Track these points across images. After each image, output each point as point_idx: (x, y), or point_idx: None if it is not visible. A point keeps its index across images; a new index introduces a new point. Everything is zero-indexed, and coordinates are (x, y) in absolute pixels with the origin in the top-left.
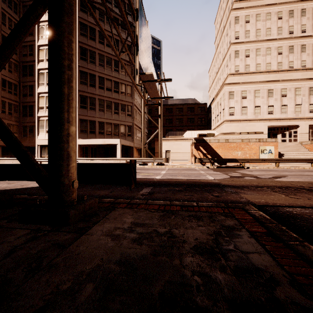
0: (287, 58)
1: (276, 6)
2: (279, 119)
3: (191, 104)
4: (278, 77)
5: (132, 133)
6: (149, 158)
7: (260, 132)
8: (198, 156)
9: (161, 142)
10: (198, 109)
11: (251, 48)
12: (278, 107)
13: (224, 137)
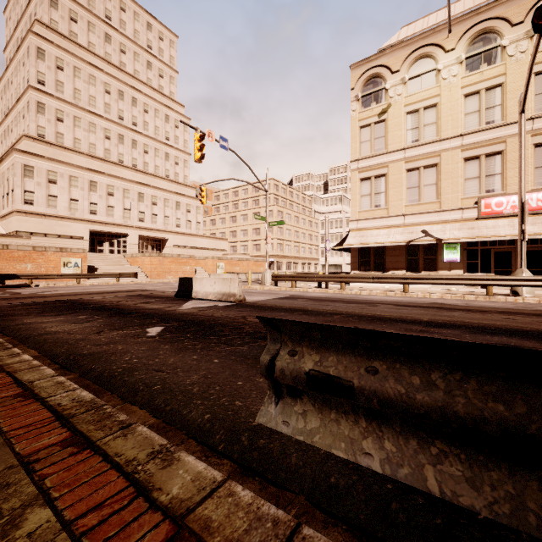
0: (117, 148)
1: (103, 73)
2: (105, 223)
3: None
4: (105, 168)
5: None
6: None
7: (80, 237)
8: None
9: None
10: None
11: (67, 111)
12: (104, 208)
13: None
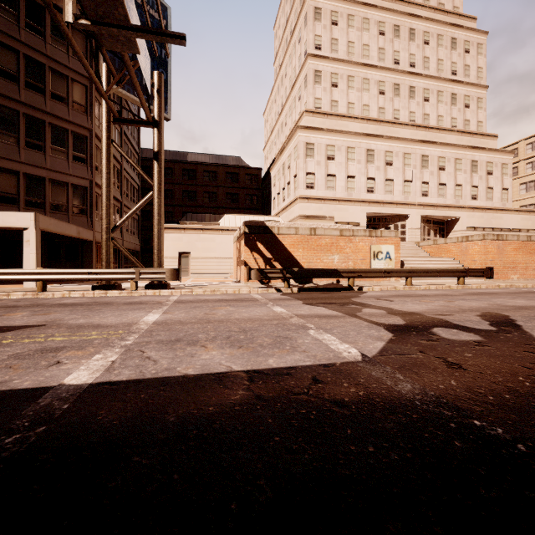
0: (392, 103)
1: (377, 10)
2: (383, 203)
3: (233, 167)
4: (380, 131)
5: (89, 207)
6: (122, 270)
7: (356, 224)
8: (255, 264)
9: (159, 225)
10: (246, 178)
11: (340, 72)
12: (381, 182)
13: (307, 224)
